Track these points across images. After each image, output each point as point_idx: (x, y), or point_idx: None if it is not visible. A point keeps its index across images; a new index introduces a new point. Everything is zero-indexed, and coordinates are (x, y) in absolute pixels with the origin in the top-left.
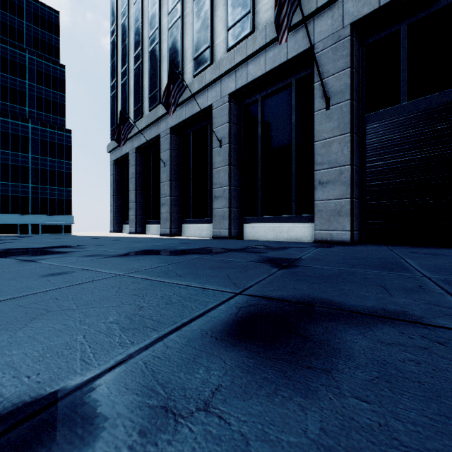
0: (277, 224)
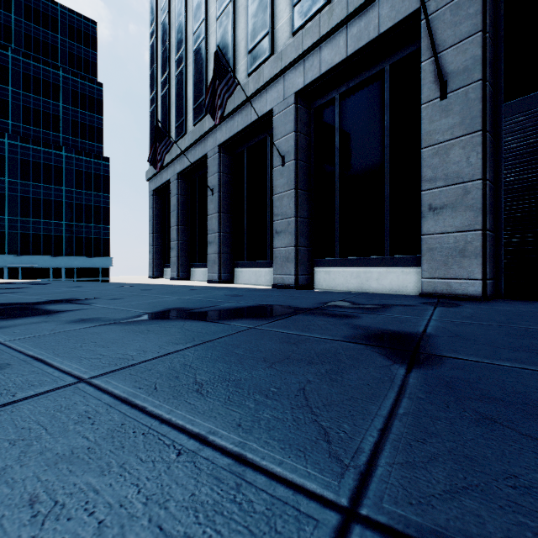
0: (363, 269)
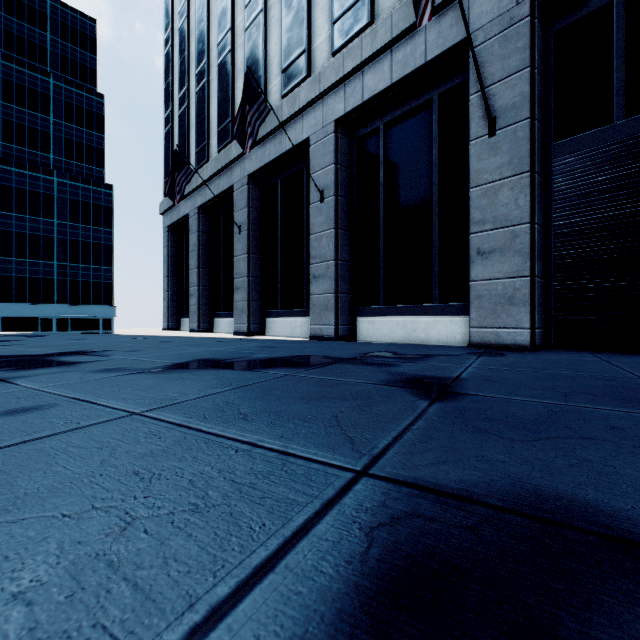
0: (410, 318)
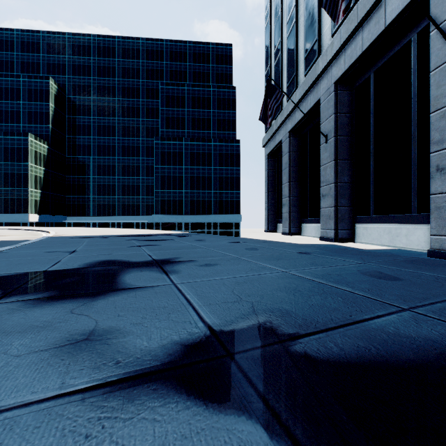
0: None
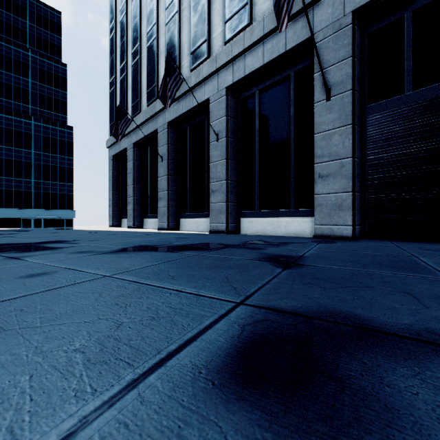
0: (275, 219)
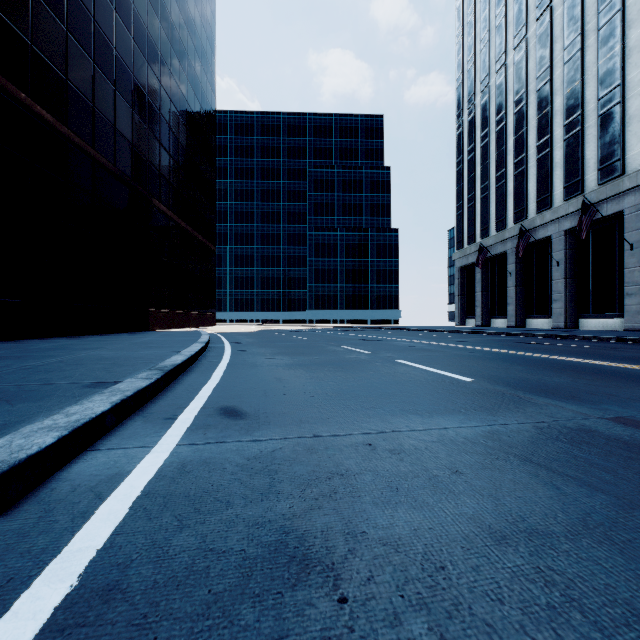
0: (605, 319)
